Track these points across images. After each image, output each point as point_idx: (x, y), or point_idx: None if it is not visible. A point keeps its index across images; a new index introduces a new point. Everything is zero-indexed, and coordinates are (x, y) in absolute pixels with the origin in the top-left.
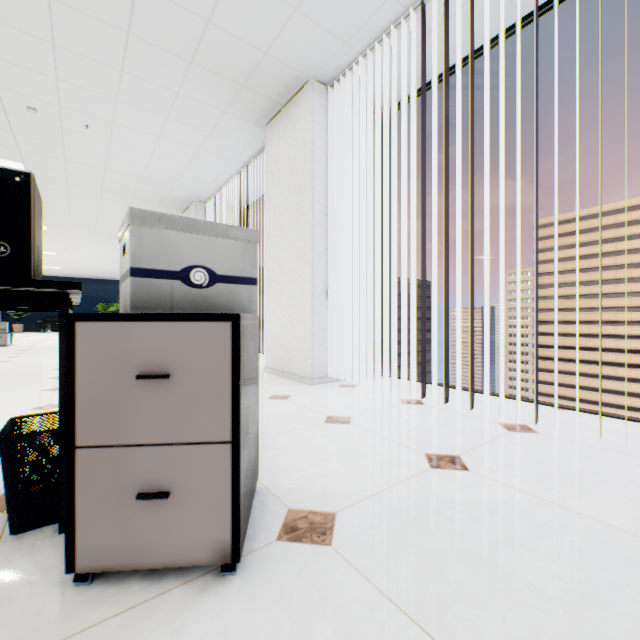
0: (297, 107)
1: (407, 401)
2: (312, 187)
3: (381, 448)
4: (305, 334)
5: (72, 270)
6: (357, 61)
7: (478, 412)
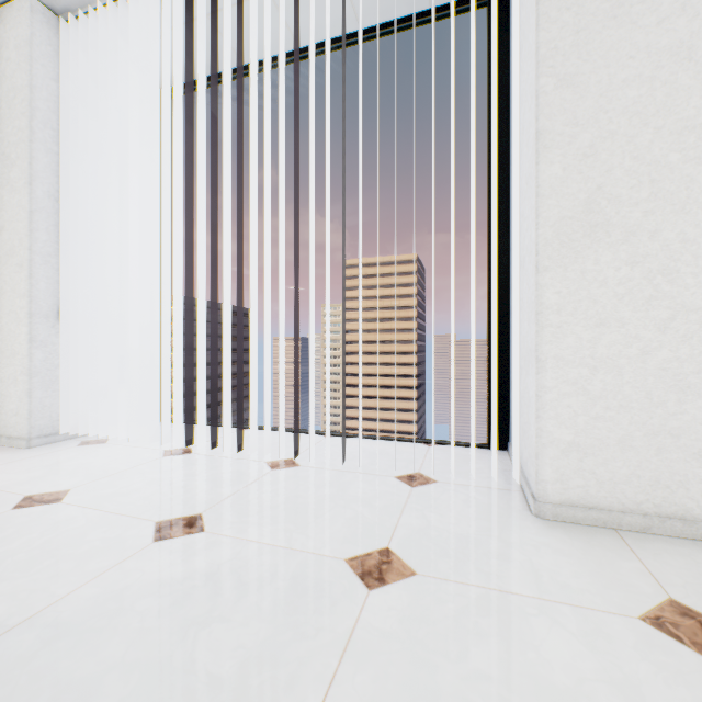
0: (4, 25)
1: (172, 452)
2: (30, 154)
3: (93, 530)
4: (18, 373)
5: None
6: (106, 2)
7: (251, 453)
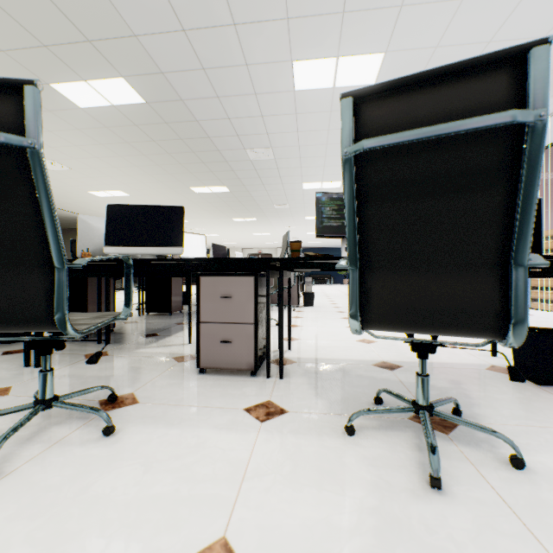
0: None
1: None
2: None
3: None
4: None
5: (326, 243)
6: None
7: None
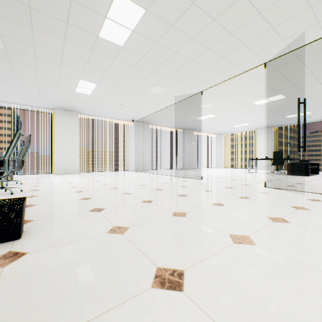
0: None
1: None
2: None
3: None
4: None
5: None
6: None
7: None
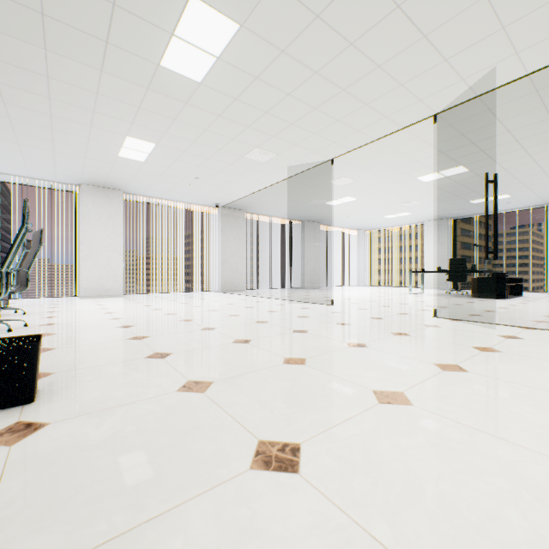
0: None
1: None
2: None
3: None
4: None
5: None
6: None
7: None
